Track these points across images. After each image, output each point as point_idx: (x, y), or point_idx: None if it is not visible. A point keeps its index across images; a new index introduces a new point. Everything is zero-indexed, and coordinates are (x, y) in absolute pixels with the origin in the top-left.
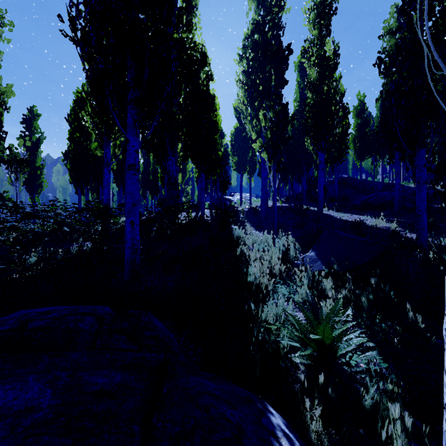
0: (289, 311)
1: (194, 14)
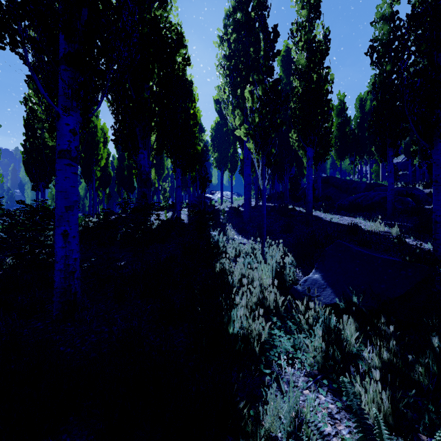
0: (308, 413)
1: None
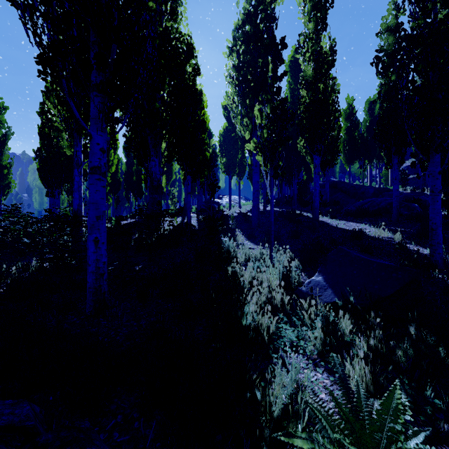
0: (306, 382)
1: (179, 2)
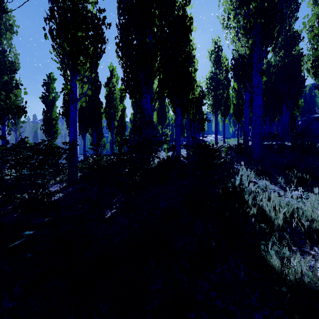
0: None
1: None
